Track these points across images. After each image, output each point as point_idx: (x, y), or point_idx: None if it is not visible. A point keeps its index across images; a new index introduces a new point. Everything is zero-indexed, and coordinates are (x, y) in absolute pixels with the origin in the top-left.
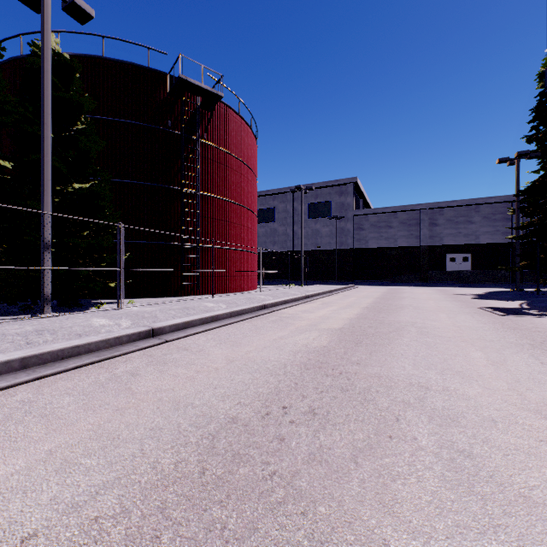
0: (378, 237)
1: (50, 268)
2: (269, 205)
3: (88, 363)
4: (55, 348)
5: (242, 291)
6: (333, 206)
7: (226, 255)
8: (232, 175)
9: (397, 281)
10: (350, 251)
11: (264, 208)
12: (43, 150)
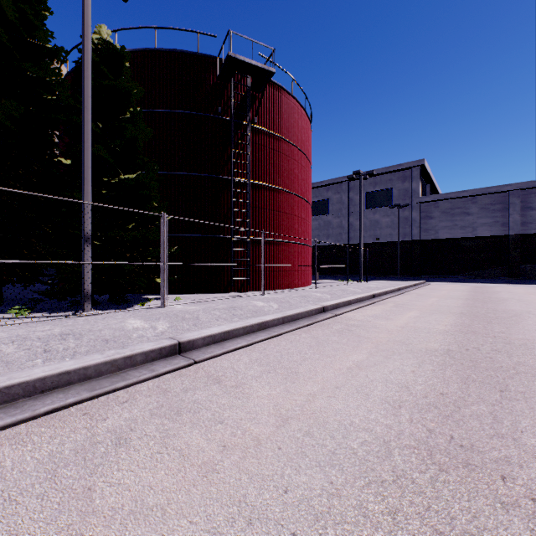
0: (451, 226)
1: (89, 263)
2: (323, 197)
3: (72, 403)
4: (32, 376)
5: (295, 288)
6: (395, 193)
7: (278, 249)
8: (285, 161)
9: (477, 277)
10: (416, 243)
11: (317, 201)
12: (83, 136)
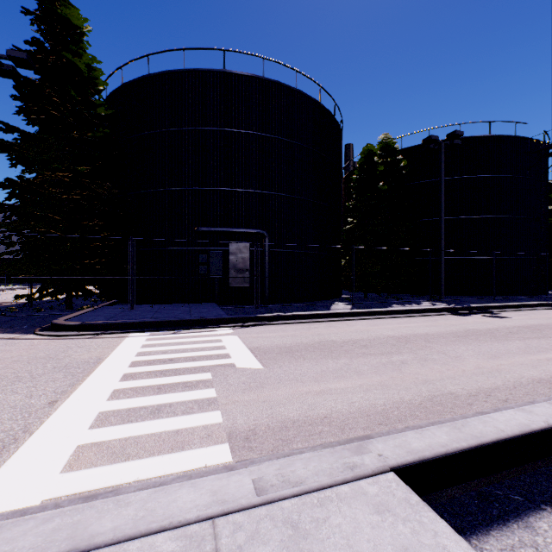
0: None
1: None
2: None
3: None
4: None
5: None
6: None
7: None
8: None
9: None
10: None
11: None
12: None
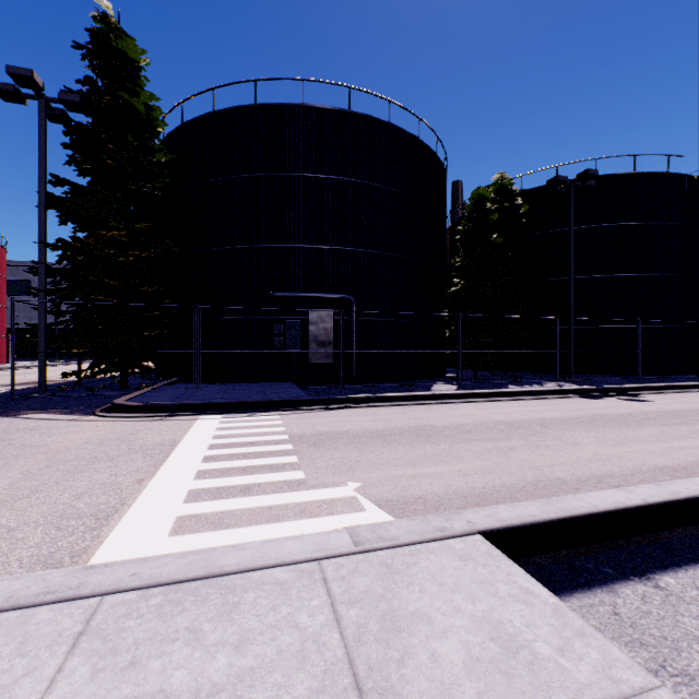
0: None
1: None
2: (24, 277)
3: None
4: None
5: None
6: None
7: None
8: None
9: None
10: None
11: (16, 280)
12: None
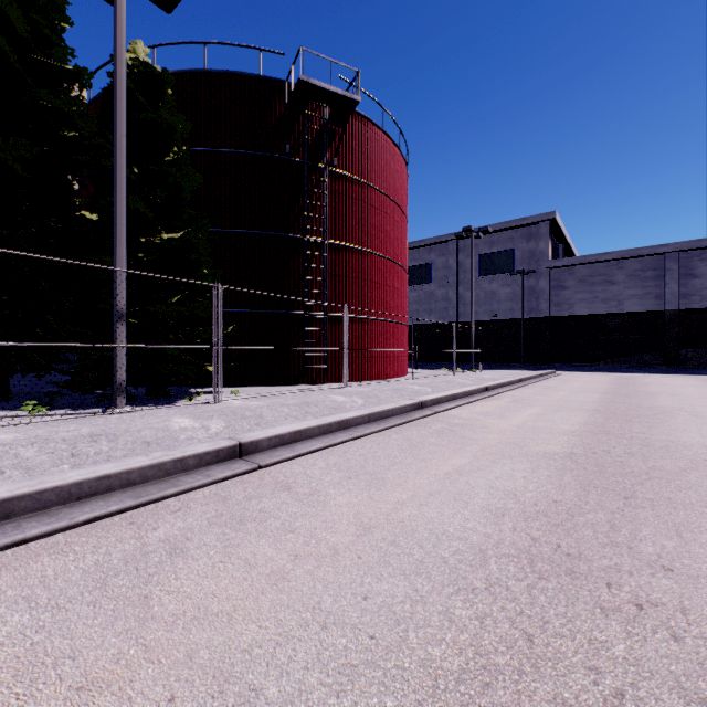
0: (590, 298)
1: (123, 346)
2: (423, 260)
3: (115, 511)
4: (66, 480)
5: (386, 379)
6: (517, 256)
7: (365, 328)
8: (373, 215)
9: (624, 365)
10: (545, 321)
11: (416, 265)
12: (116, 185)
